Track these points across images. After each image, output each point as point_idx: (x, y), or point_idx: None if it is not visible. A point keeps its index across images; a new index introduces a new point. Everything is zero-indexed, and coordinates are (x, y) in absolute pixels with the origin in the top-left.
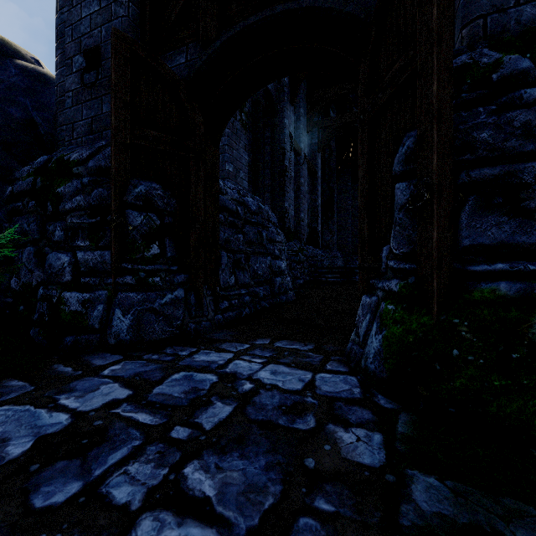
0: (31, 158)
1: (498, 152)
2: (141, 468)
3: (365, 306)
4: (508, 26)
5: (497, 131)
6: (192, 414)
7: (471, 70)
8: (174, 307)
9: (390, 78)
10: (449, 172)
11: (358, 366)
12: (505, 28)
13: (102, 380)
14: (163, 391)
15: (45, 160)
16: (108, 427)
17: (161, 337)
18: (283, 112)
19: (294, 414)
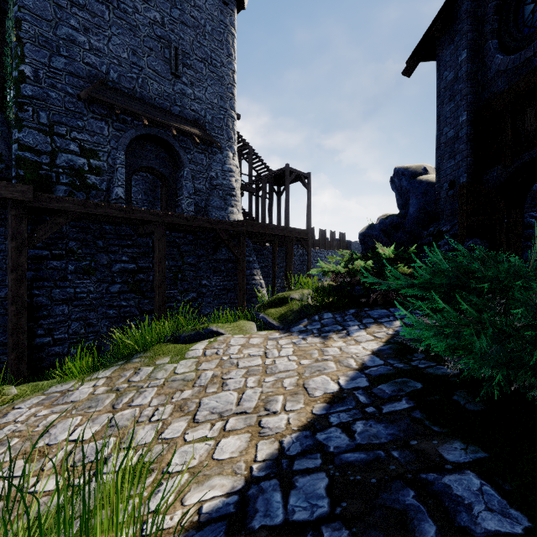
0: (426, 226)
1: None
2: None
3: None
4: None
5: None
6: None
7: None
8: None
9: None
10: None
11: None
12: None
13: None
14: None
15: (433, 230)
16: None
17: None
18: None
19: None
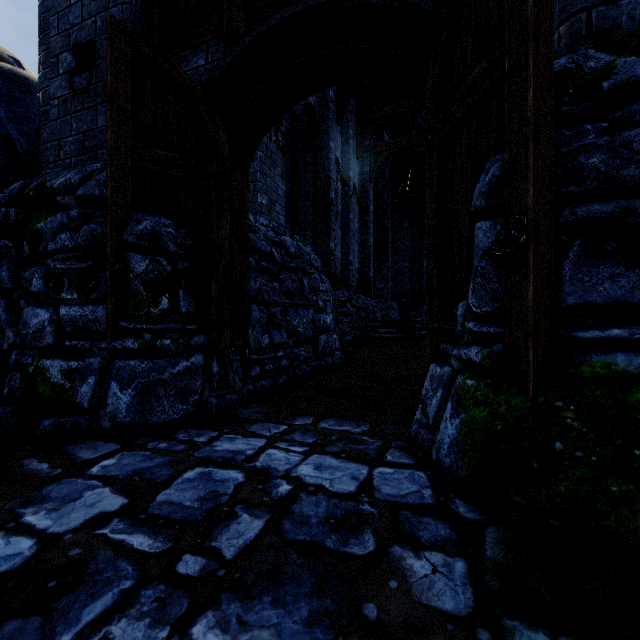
0: (5, 184)
1: (612, 182)
2: (130, 629)
3: (435, 377)
4: (619, 22)
5: (611, 155)
6: (207, 535)
7: (573, 77)
8: (190, 378)
9: (468, 86)
10: (548, 208)
11: (426, 456)
12: (615, 25)
13: (88, 483)
14: (170, 498)
15: (22, 186)
16: (88, 559)
17: (172, 417)
18: (328, 133)
19: (346, 531)
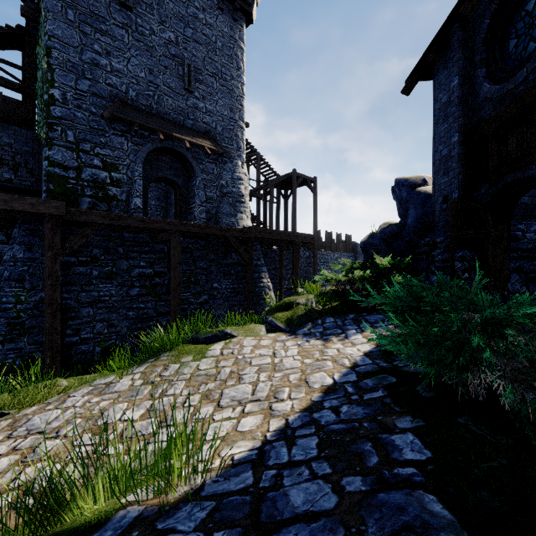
0: (423, 236)
1: None
2: None
3: None
4: None
5: None
6: None
7: None
8: None
9: None
10: None
11: None
12: None
13: None
14: None
15: (428, 240)
16: None
17: None
18: None
19: None
